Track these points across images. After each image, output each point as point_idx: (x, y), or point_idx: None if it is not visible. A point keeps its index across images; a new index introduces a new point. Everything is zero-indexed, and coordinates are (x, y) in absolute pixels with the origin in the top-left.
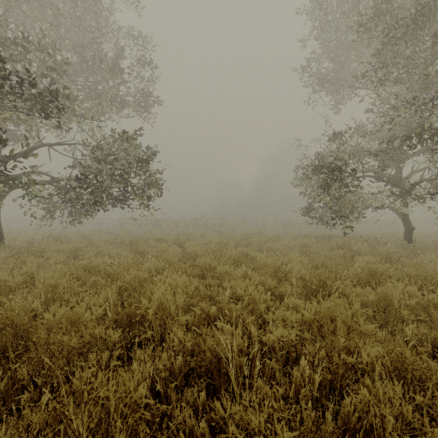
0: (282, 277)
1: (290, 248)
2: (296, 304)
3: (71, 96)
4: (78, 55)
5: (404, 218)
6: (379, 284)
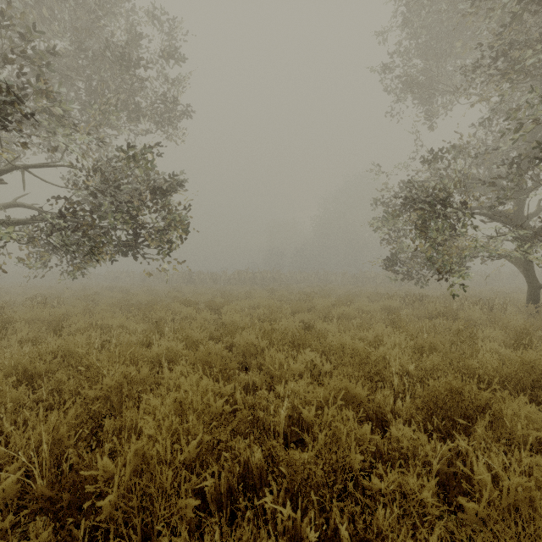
0: (373, 372)
1: (370, 315)
2: (415, 442)
3: (50, 93)
4: (70, 42)
5: (528, 272)
6: (540, 387)
